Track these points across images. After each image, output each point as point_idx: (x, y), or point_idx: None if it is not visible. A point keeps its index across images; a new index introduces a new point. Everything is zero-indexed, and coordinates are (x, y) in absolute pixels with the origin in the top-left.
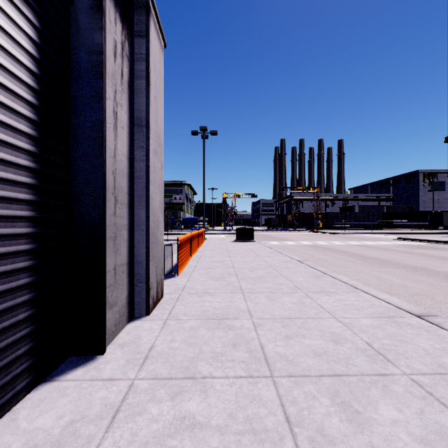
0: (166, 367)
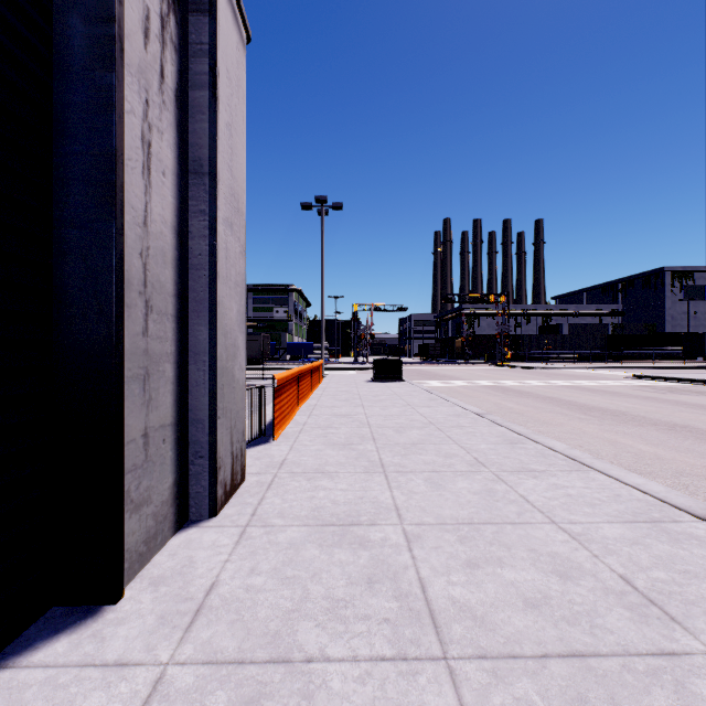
0: (234, 635)
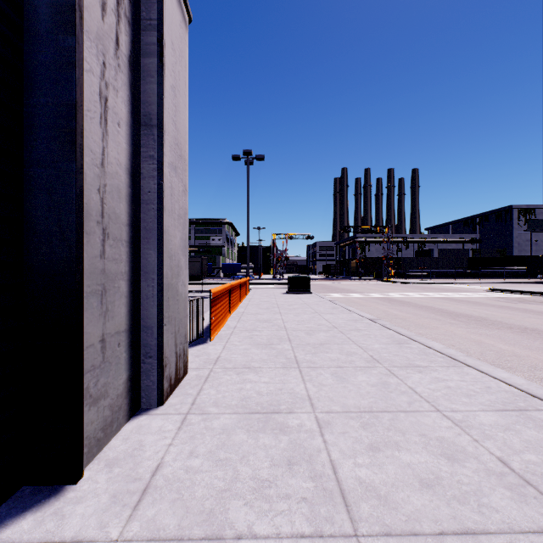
0: (175, 513)
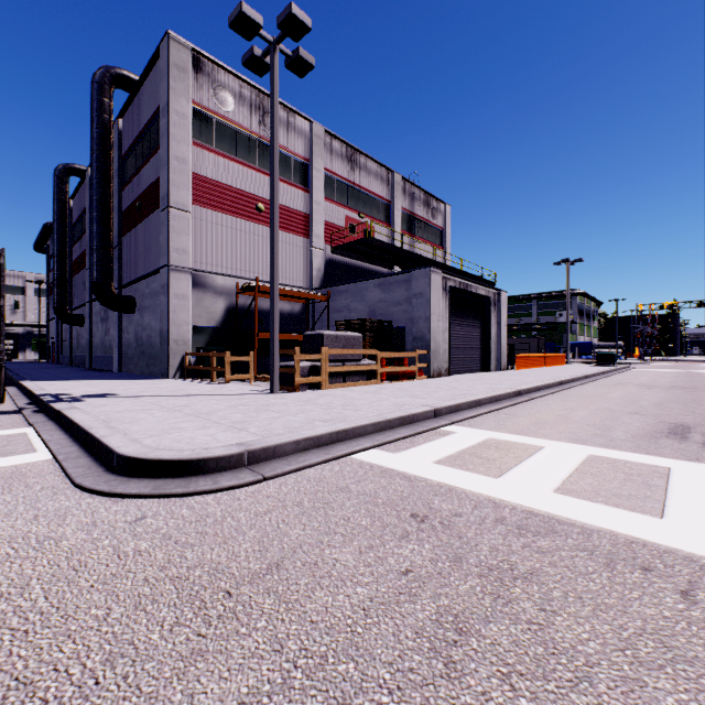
0: (502, 373)
